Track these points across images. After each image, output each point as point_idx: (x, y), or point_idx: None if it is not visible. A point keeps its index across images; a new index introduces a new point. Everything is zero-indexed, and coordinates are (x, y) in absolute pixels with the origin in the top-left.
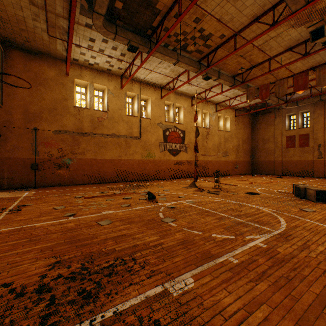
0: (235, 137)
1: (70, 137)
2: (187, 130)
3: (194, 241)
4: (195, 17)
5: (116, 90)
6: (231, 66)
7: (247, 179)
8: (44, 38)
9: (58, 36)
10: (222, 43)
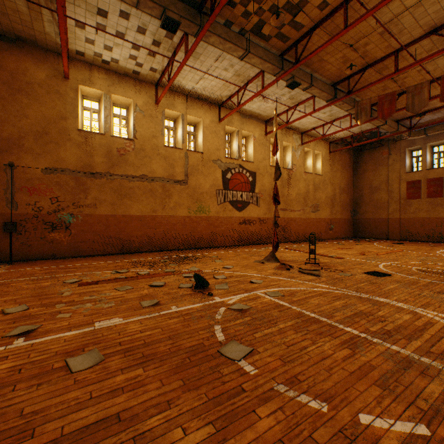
0: (329, 184)
1: (72, 180)
2: (259, 171)
3: None
4: None
5: (149, 107)
6: (331, 65)
7: (352, 246)
8: (19, 9)
9: (44, 4)
10: (322, 19)
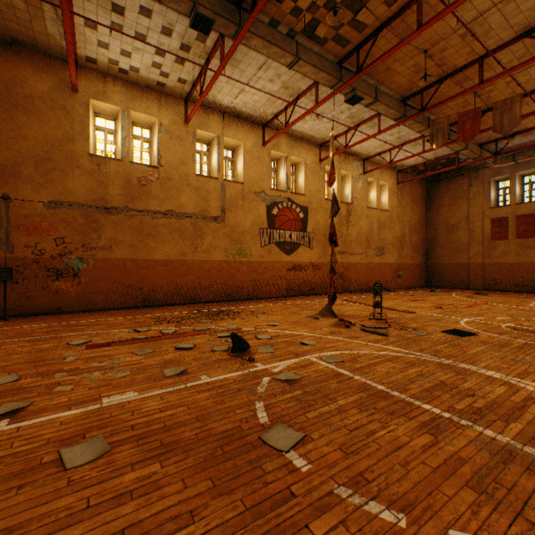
0: (397, 221)
1: (81, 216)
2: (312, 206)
3: None
4: None
5: (176, 127)
6: (400, 76)
7: (425, 298)
8: (15, 4)
9: None
10: (389, 17)
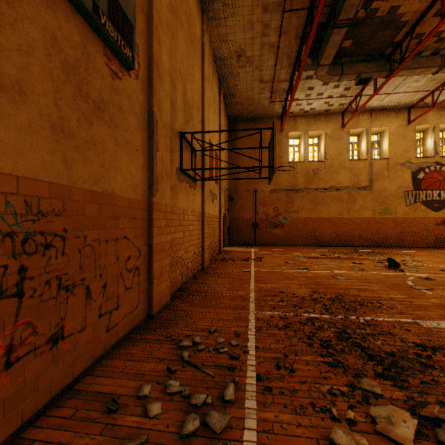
0: None
1: (284, 195)
2: None
3: None
4: None
5: (336, 132)
6: None
7: None
8: (264, 105)
9: (277, 98)
10: None
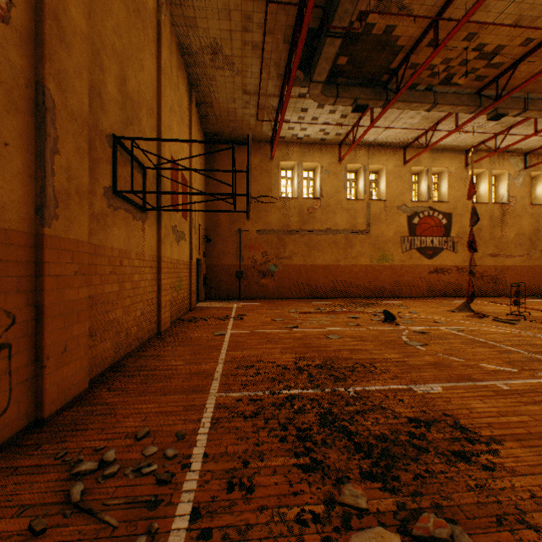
0: None
1: (275, 238)
2: (456, 211)
3: (450, 365)
4: (466, 33)
5: (332, 166)
6: None
7: None
8: (250, 123)
9: (266, 117)
10: (527, 51)
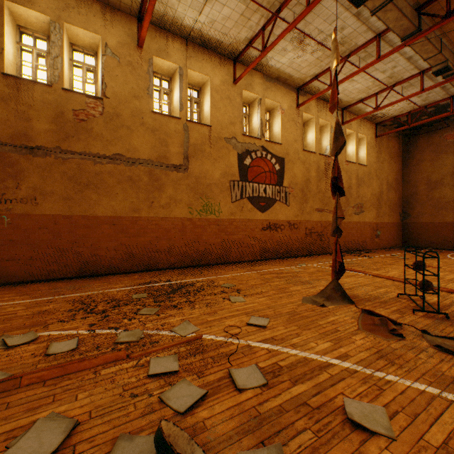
0: (375, 177)
1: None
2: (289, 157)
3: None
4: None
5: (127, 50)
6: None
7: (428, 263)
8: None
9: None
10: None
